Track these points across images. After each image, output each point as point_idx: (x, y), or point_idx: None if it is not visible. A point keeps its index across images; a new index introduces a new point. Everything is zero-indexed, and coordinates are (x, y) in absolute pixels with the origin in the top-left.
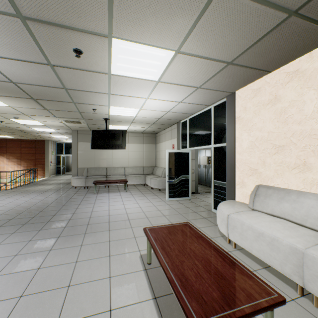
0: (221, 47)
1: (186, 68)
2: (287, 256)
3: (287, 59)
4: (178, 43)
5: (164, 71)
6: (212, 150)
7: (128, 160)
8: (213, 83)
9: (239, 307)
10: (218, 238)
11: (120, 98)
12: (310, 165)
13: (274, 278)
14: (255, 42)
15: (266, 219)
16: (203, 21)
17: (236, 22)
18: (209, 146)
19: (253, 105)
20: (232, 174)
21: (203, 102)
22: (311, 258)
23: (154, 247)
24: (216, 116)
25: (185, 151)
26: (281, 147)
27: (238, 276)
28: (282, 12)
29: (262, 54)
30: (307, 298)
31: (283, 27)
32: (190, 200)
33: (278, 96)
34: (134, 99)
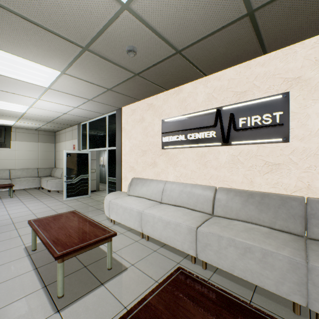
0: (99, 79)
1: (75, 85)
2: (136, 217)
3: (146, 95)
4: (62, 68)
5: (53, 82)
6: (107, 152)
7: (16, 161)
8: (102, 99)
9: (88, 242)
10: (104, 221)
11: (2, 93)
12: (157, 163)
13: (131, 234)
14: (122, 82)
15: (132, 199)
16: (80, 61)
17: (104, 69)
18: (105, 149)
19: (132, 120)
20: (119, 171)
21: (98, 111)
22: (144, 214)
23: (36, 230)
24: (110, 124)
25: (85, 152)
26: (145, 152)
27: (96, 230)
28: (131, 72)
29: (130, 90)
30: (145, 238)
31: (135, 79)
32: (90, 198)
33: (144, 117)
34: (21, 96)
